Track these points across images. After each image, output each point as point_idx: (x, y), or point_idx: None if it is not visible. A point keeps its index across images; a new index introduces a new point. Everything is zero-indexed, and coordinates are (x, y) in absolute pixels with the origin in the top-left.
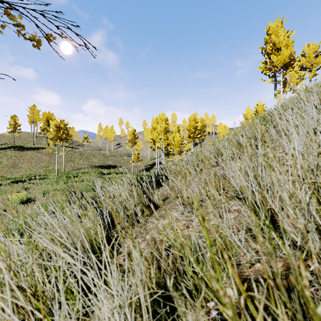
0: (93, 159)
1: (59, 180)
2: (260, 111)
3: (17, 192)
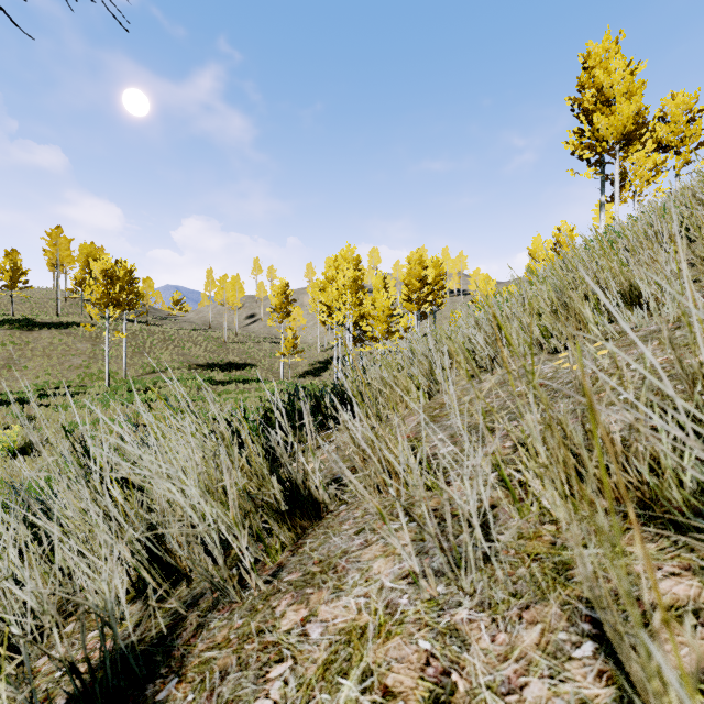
0: (193, 349)
1: (111, 398)
2: (564, 242)
3: (5, 427)
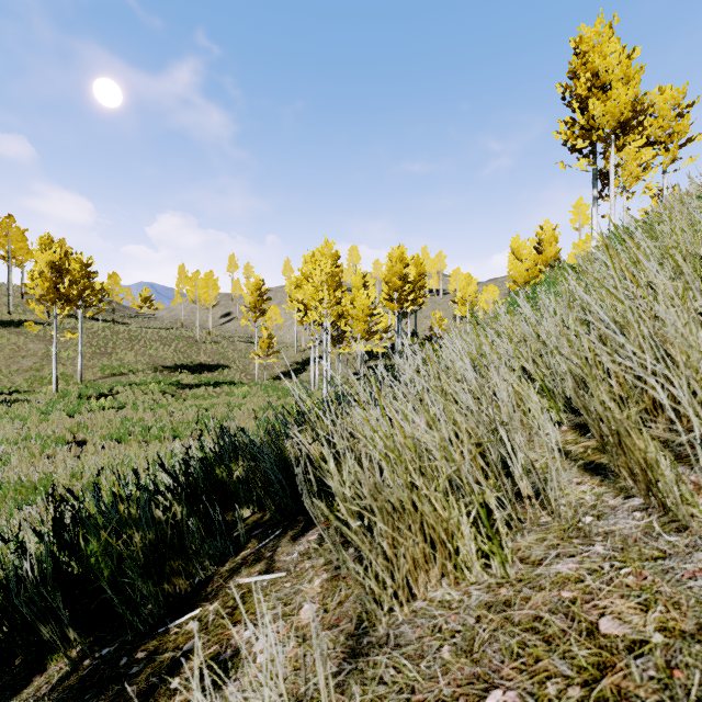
0: (162, 349)
1: (55, 407)
2: (547, 241)
3: None
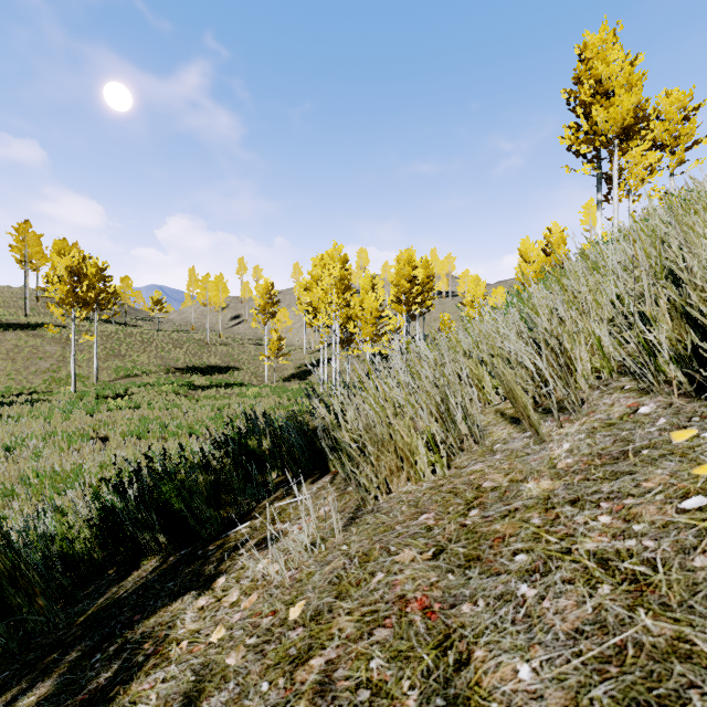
0: (173, 351)
1: (75, 407)
2: (555, 243)
3: None
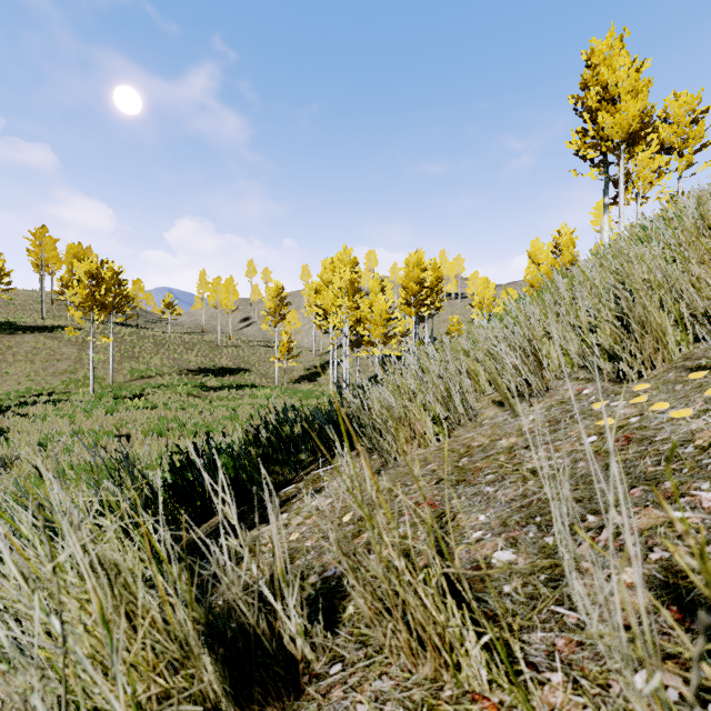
0: (185, 353)
1: (95, 406)
2: (564, 245)
3: None
